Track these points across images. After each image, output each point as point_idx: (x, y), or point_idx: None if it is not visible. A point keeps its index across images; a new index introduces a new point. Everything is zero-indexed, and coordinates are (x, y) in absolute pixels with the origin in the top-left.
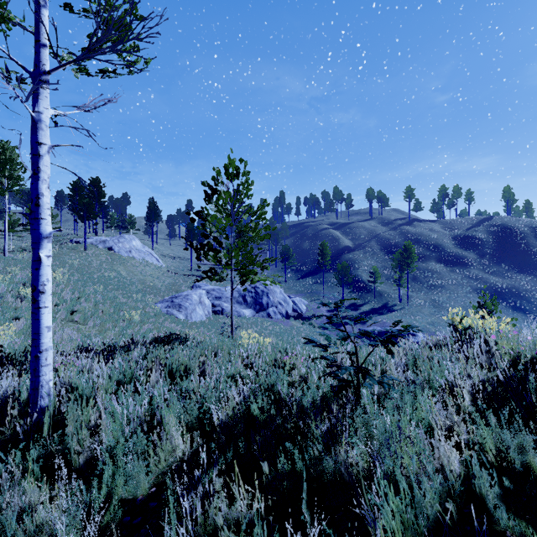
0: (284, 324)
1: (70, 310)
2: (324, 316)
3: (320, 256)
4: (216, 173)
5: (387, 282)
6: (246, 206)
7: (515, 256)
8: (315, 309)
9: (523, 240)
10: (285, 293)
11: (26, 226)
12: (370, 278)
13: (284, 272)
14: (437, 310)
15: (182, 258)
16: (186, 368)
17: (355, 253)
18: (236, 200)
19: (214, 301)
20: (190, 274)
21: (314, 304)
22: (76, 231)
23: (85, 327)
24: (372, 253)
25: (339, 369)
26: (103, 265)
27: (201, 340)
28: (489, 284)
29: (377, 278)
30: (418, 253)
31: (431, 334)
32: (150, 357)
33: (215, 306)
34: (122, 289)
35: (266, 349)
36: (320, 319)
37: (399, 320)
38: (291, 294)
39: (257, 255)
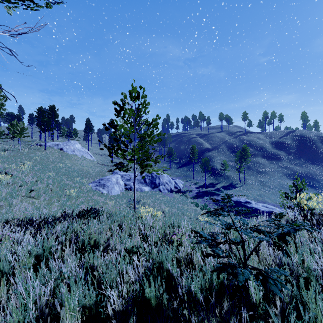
0: (169, 196)
1: (30, 189)
2: (194, 191)
3: (191, 154)
4: (124, 96)
5: (232, 170)
6: (144, 120)
7: (309, 154)
8: (188, 186)
9: (314, 144)
10: (170, 176)
11: (8, 135)
12: (222, 167)
13: (169, 163)
14: (263, 187)
15: (106, 155)
16: (95, 242)
17: (212, 152)
18: (137, 115)
19: (126, 182)
20: (111, 165)
21: (187, 183)
22: (40, 138)
23: (38, 201)
24: (222, 152)
25: (235, 274)
26: (56, 159)
27: (113, 212)
28: (294, 171)
29: (226, 168)
30: (250, 152)
31: (259, 202)
32: (69, 231)
33: (126, 185)
34: (68, 175)
35: (158, 224)
36: (191, 192)
37: (281, 212)
38: (173, 177)
39: (151, 153)
